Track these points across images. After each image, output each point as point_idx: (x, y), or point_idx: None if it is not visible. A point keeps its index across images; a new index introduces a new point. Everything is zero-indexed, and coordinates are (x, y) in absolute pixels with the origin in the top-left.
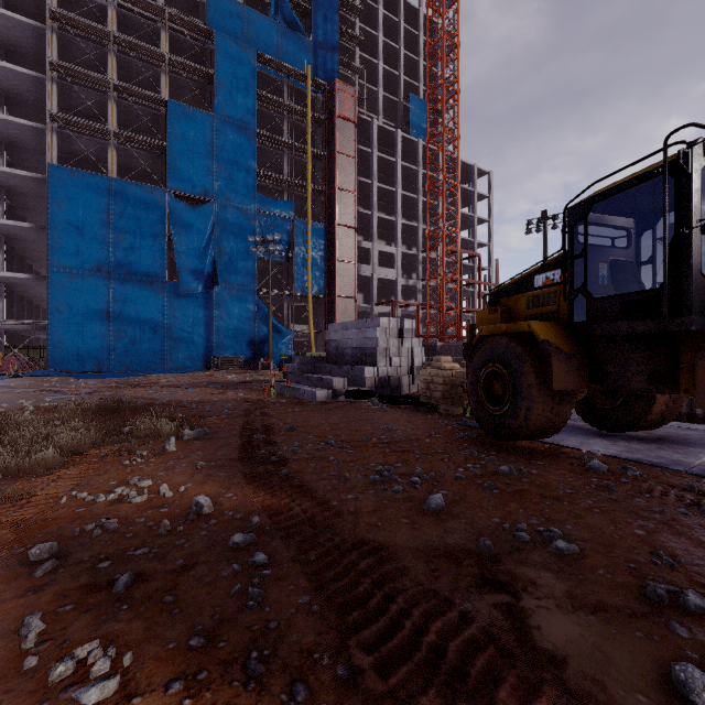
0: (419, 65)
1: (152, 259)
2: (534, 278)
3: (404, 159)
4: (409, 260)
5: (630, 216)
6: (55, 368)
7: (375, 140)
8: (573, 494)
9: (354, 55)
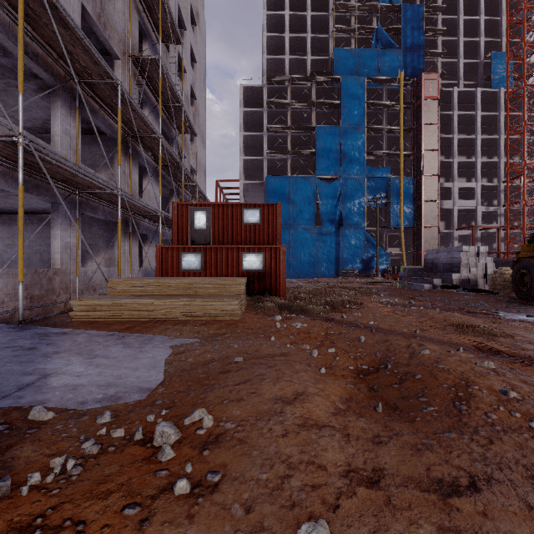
0: (500, 23)
1: (309, 216)
2: None
3: (485, 107)
4: (489, 190)
5: None
6: None
7: (455, 103)
8: None
9: (436, 43)
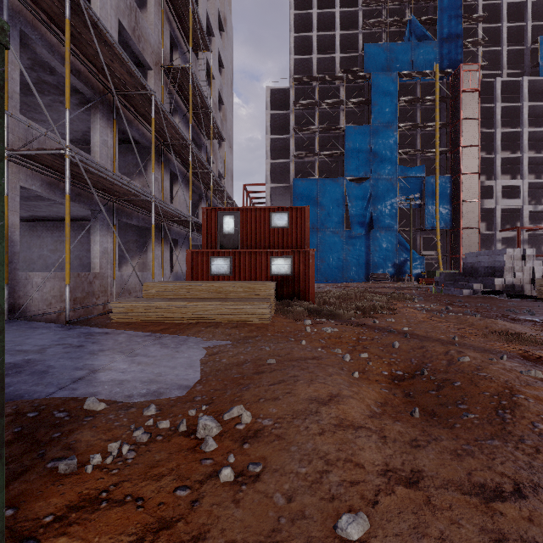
0: None
1: (337, 218)
2: None
3: (532, 97)
4: (537, 187)
5: None
6: None
7: (498, 95)
8: None
9: (476, 31)
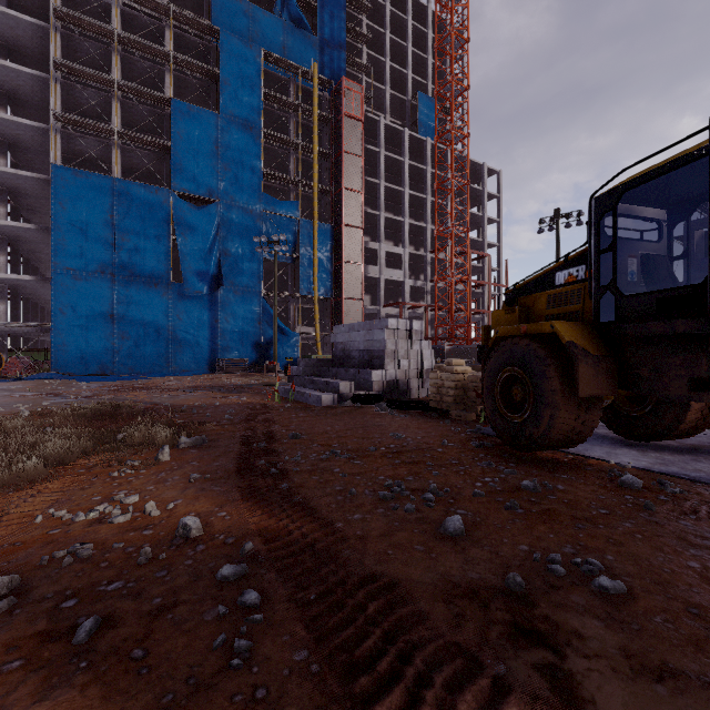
0: (427, 63)
1: (156, 260)
2: (555, 275)
3: (412, 158)
4: (417, 261)
5: (662, 207)
6: (59, 371)
7: (382, 139)
8: (608, 514)
9: (361, 53)
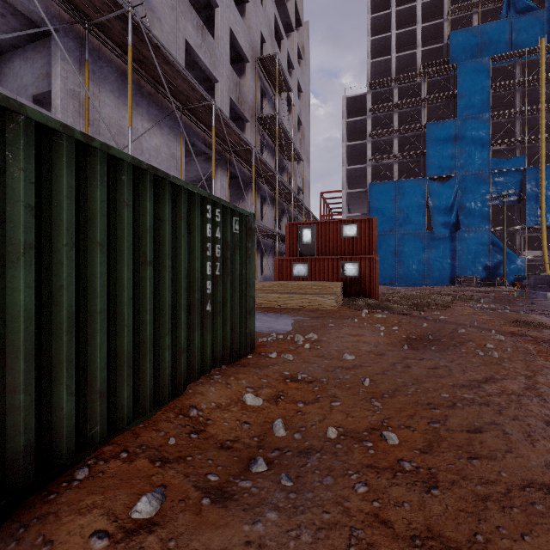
0: None
1: (417, 220)
2: None
3: None
4: None
5: None
6: None
7: None
8: None
9: None
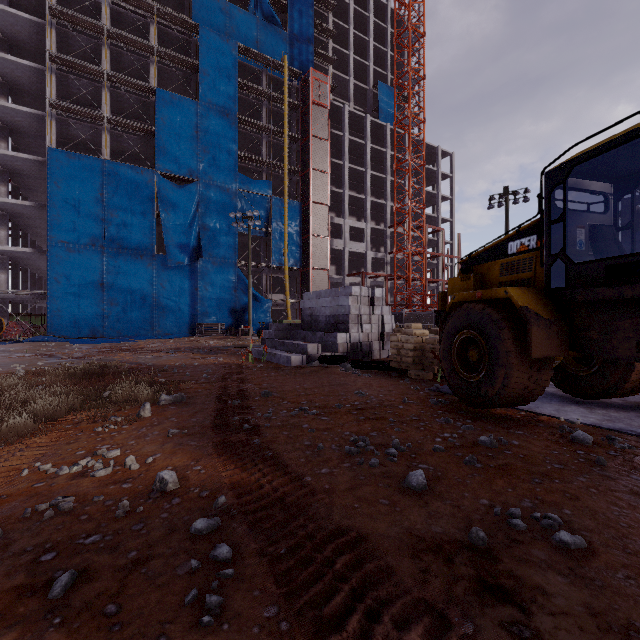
0: (386, 55)
1: (142, 234)
2: (508, 244)
3: (373, 142)
4: (377, 235)
5: (608, 181)
6: (54, 334)
7: (346, 124)
8: (562, 469)
9: (327, 47)
